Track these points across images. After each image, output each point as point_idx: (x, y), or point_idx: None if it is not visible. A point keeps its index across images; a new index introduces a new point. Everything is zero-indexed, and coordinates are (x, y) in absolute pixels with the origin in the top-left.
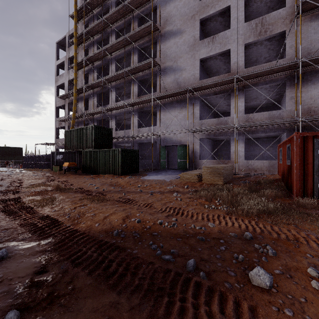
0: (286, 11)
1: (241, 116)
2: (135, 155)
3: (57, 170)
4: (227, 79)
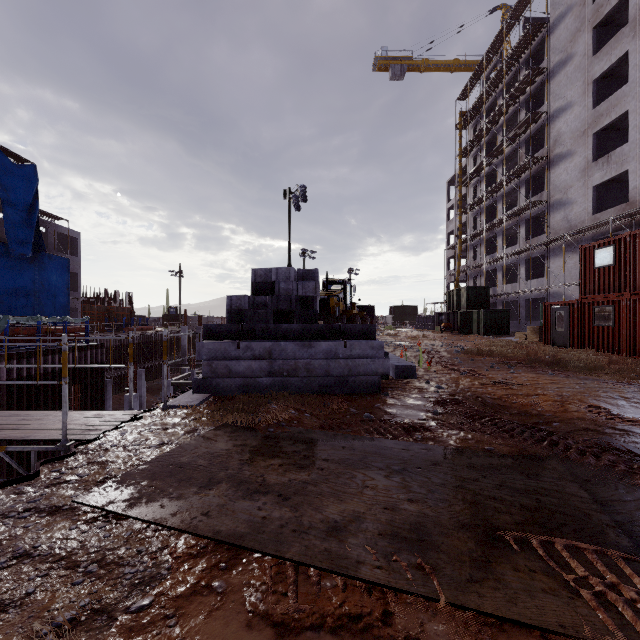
0: None
1: None
2: (505, 315)
3: (438, 330)
4: (602, 221)
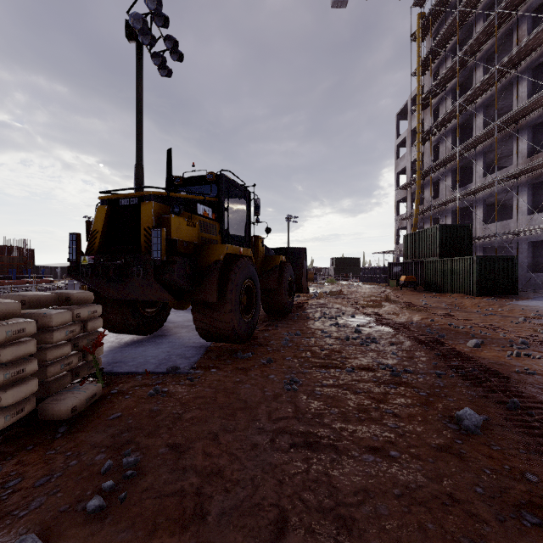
0: None
1: None
2: (510, 265)
3: (393, 285)
4: None
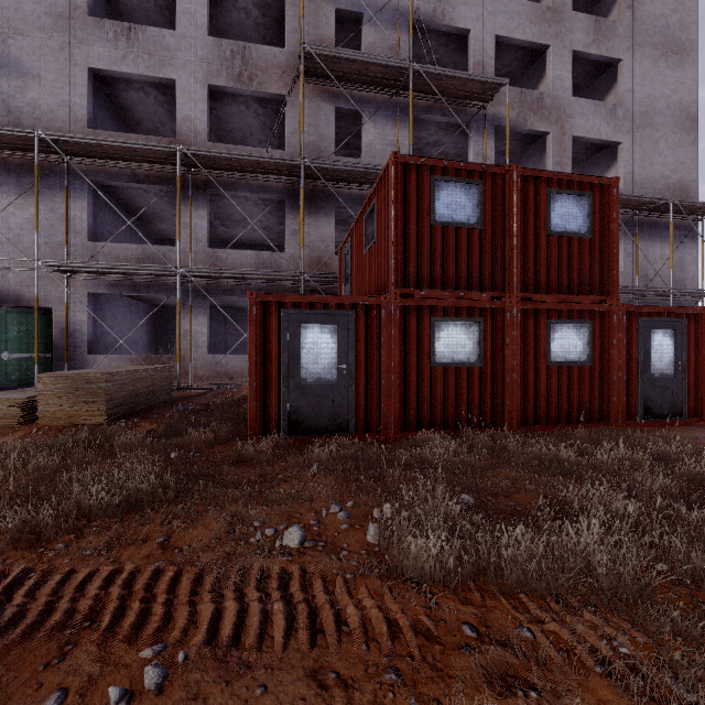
0: (287, 58)
1: (202, 252)
2: None
3: None
4: (160, 147)
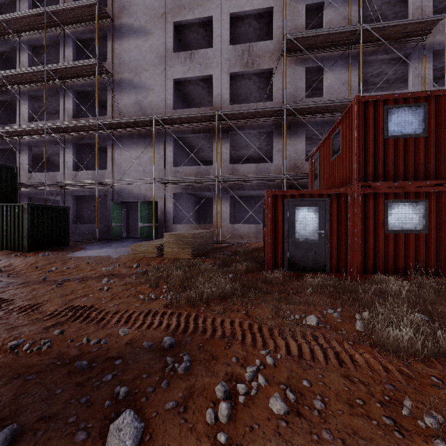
0: (274, 45)
1: (226, 167)
2: (63, 215)
3: None
4: (207, 113)
